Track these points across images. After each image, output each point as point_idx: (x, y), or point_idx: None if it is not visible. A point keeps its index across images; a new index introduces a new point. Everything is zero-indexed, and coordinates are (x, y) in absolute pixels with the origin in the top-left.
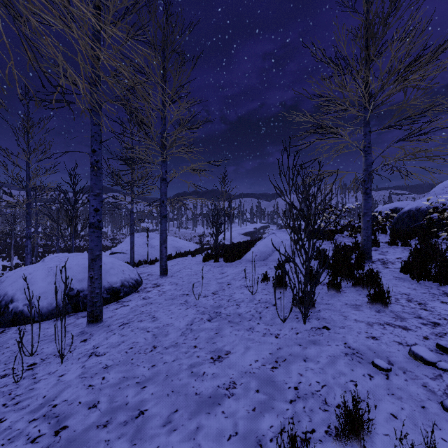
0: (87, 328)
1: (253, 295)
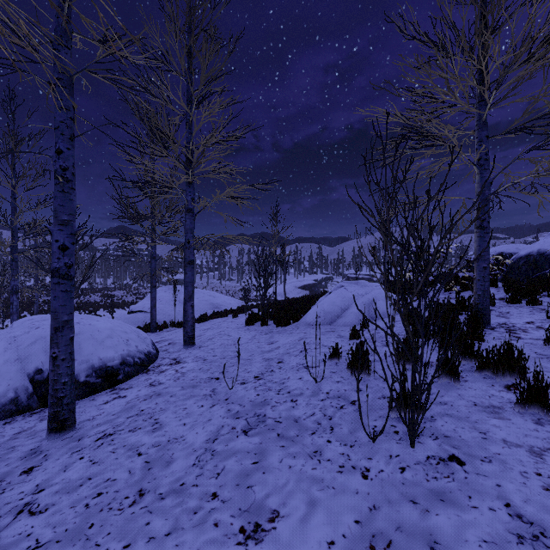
0: (47, 441)
1: (318, 382)
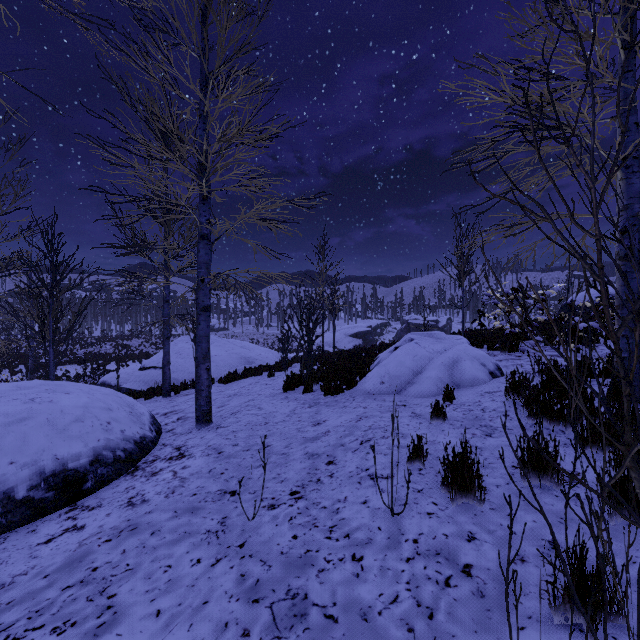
0: None
1: (396, 514)
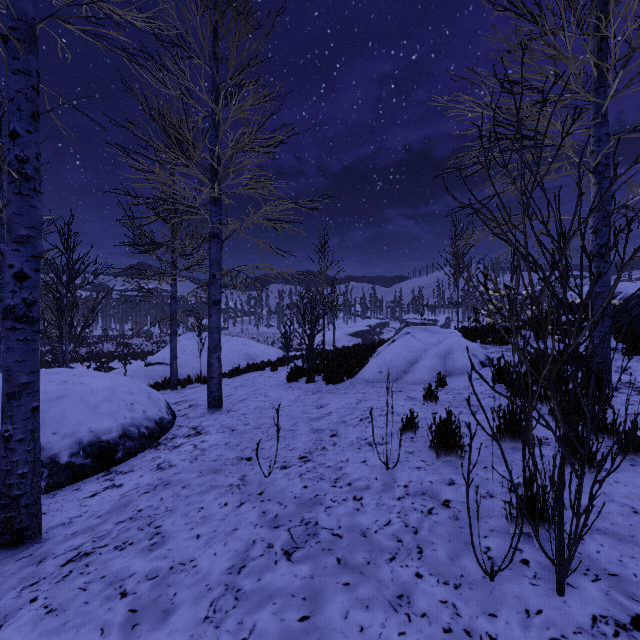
0: None
1: (390, 468)
